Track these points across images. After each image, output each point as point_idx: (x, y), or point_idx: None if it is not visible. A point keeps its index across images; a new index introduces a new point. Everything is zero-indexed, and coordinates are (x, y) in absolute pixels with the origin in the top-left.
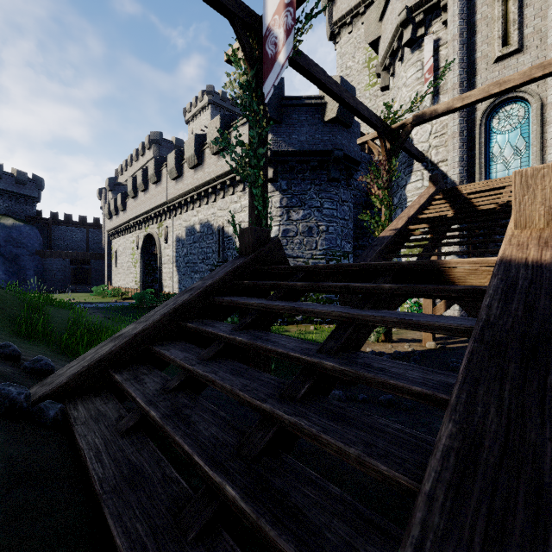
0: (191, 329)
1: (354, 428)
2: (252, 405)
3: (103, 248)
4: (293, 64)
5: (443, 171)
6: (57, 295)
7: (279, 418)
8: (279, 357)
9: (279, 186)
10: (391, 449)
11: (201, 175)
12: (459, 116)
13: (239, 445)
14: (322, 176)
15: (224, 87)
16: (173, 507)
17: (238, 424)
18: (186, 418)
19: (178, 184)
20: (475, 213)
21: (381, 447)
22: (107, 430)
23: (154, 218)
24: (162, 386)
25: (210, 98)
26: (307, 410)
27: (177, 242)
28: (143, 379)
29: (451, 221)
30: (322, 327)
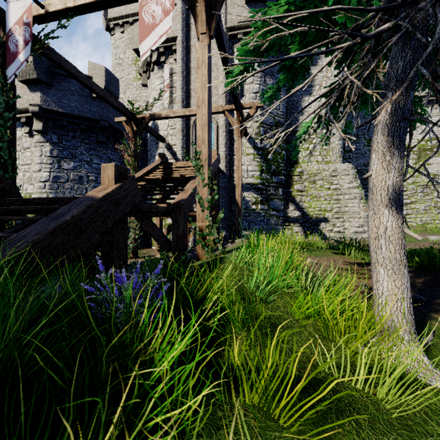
0: None
1: None
2: None
3: None
4: (45, 55)
5: (175, 151)
6: None
7: None
8: None
9: (50, 139)
10: None
11: None
12: (181, 120)
13: None
14: (91, 138)
15: None
16: None
17: None
18: None
19: None
20: (169, 179)
21: None
22: None
23: None
24: None
25: None
26: None
27: None
28: None
29: (157, 182)
30: None
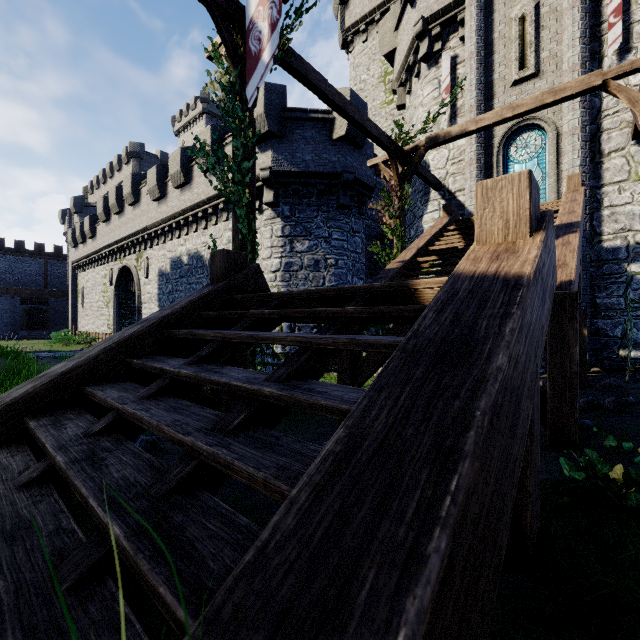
0: (137, 365)
1: (276, 454)
2: (175, 440)
3: (67, 284)
4: (288, 67)
5: (461, 201)
6: (2, 342)
7: (198, 451)
8: (221, 388)
9: (281, 212)
10: (304, 471)
11: (189, 196)
12: (476, 142)
13: (150, 484)
14: (330, 202)
15: (205, 88)
16: (55, 559)
17: (161, 465)
18: (99, 462)
19: (161, 206)
20: None
21: (295, 469)
22: (2, 484)
23: (132, 247)
24: (85, 430)
25: (204, 107)
26: (234, 441)
27: (160, 277)
28: (65, 424)
29: (460, 253)
30: (329, 374)
